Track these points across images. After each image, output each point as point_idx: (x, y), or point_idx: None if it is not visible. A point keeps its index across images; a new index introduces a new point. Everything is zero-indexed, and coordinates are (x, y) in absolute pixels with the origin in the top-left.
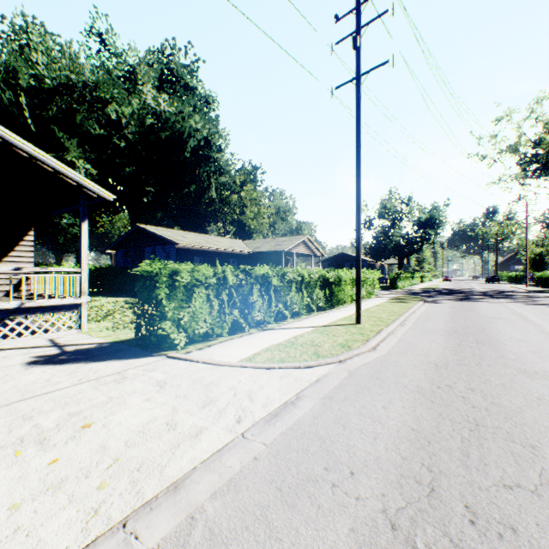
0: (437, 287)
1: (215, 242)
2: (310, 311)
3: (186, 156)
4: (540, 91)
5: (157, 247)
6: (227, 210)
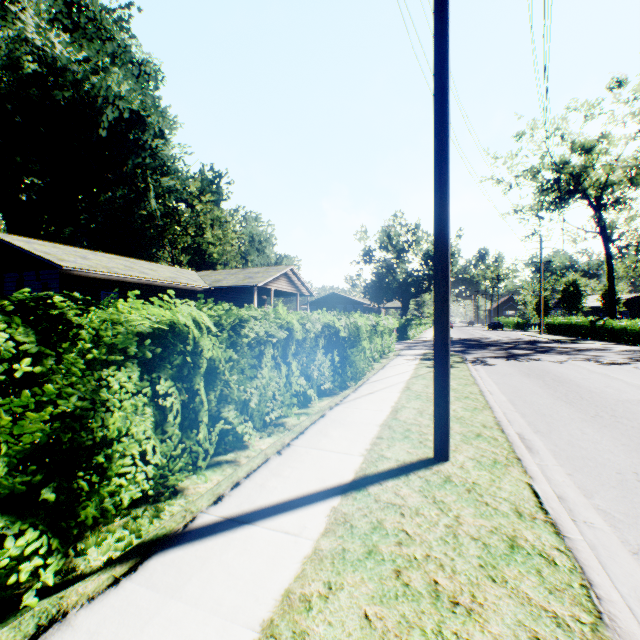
0: (451, 337)
1: (146, 269)
2: (305, 404)
3: (104, 137)
4: (572, 99)
5: (26, 273)
6: (178, 230)
